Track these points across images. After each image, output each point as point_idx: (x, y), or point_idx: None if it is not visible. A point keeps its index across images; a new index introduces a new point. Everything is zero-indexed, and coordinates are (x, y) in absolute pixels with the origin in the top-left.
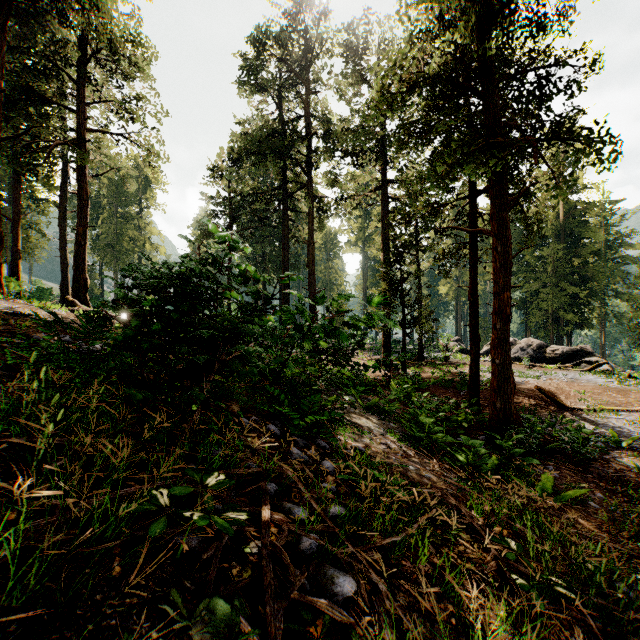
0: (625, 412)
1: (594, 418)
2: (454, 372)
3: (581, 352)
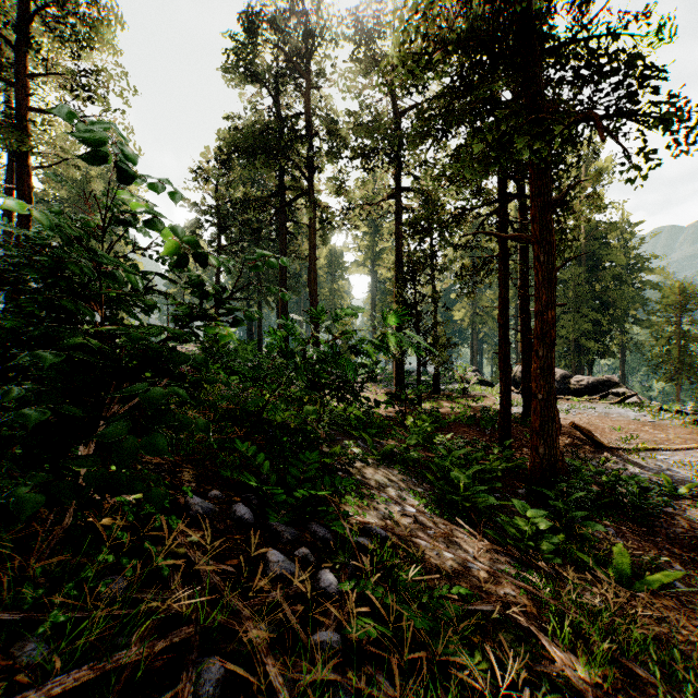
0: (669, 451)
1: (638, 459)
2: (475, 406)
3: (607, 383)
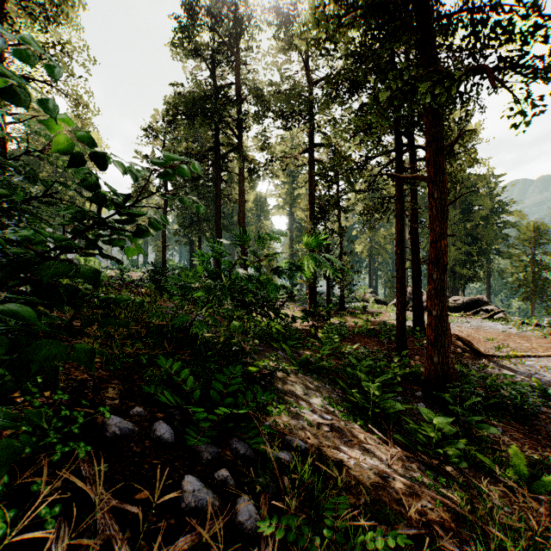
0: (534, 358)
1: (510, 365)
2: (373, 321)
3: (479, 302)
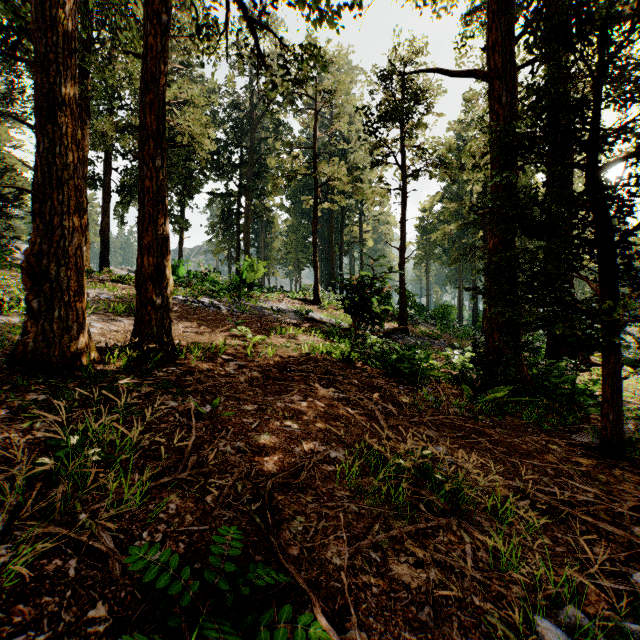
0: None
1: None
2: None
3: None
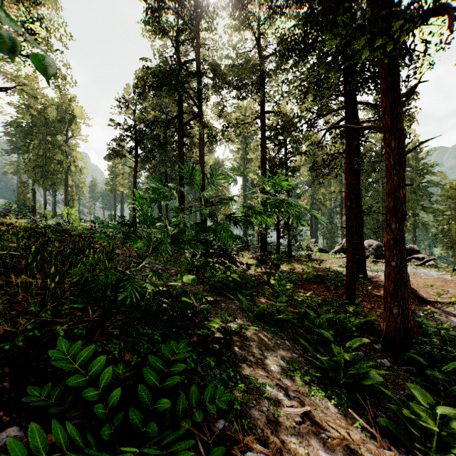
0: None
1: (454, 311)
2: (318, 267)
3: (410, 250)
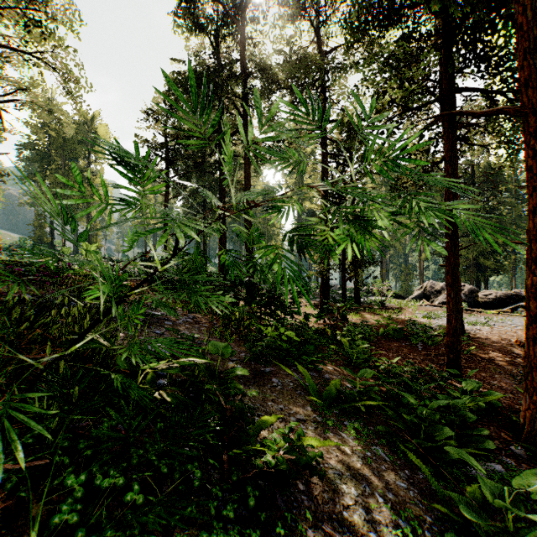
0: None
1: None
2: (396, 318)
3: (515, 297)
